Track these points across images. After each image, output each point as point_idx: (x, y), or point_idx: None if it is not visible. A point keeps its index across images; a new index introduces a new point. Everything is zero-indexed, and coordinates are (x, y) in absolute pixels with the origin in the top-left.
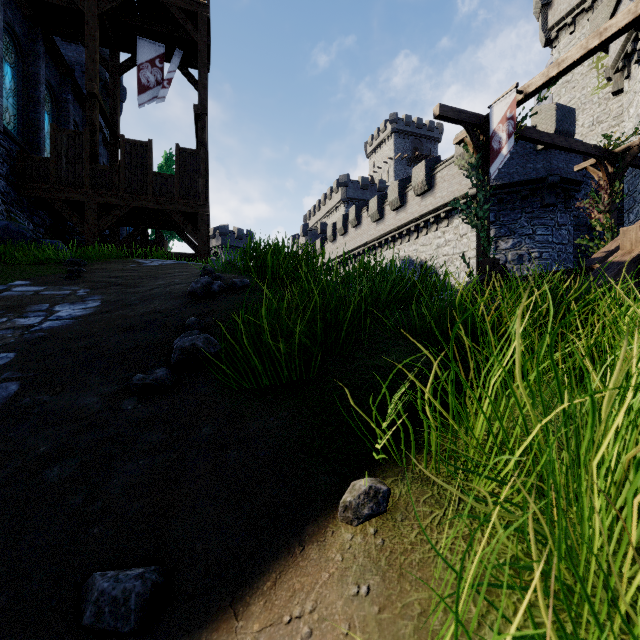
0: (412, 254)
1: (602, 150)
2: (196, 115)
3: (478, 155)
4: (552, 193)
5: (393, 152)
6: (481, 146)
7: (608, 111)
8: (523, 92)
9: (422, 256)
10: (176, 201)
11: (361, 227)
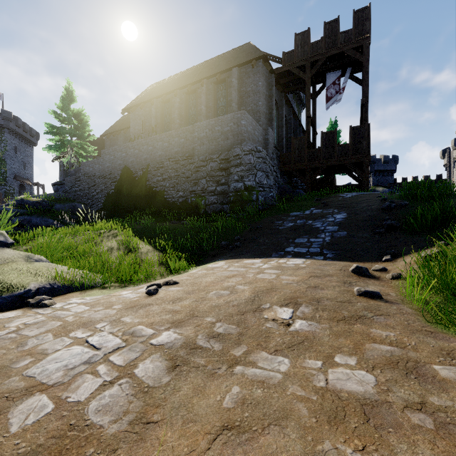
0: None
1: None
2: (362, 105)
3: None
4: None
5: None
6: None
7: None
8: None
9: None
10: (349, 157)
11: None
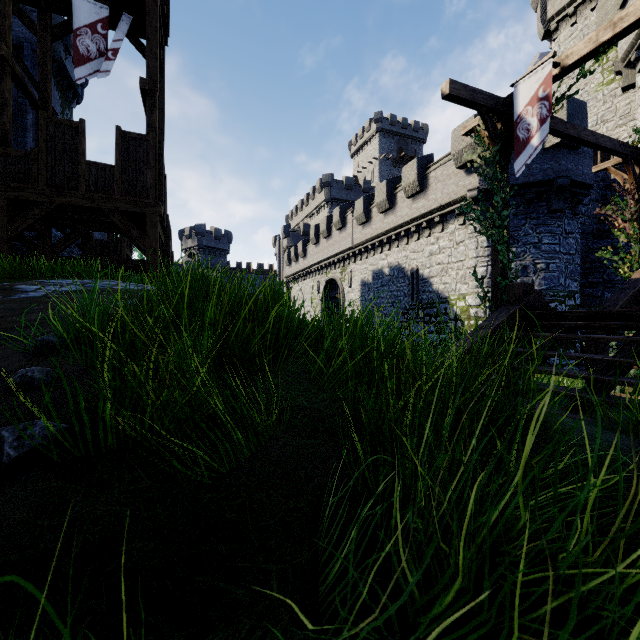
0: (402, 261)
1: (630, 148)
2: (143, 91)
3: (495, 147)
4: (560, 197)
5: (378, 152)
6: (499, 136)
7: (614, 109)
8: (559, 65)
9: (413, 264)
10: (117, 198)
11: (346, 230)
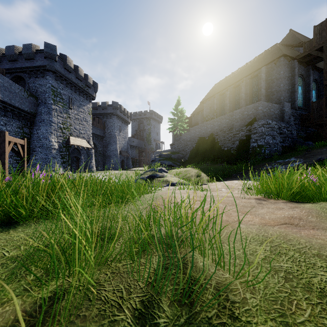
0: None
1: None
2: None
3: None
4: None
5: None
6: None
7: None
8: None
9: None
10: None
11: None
